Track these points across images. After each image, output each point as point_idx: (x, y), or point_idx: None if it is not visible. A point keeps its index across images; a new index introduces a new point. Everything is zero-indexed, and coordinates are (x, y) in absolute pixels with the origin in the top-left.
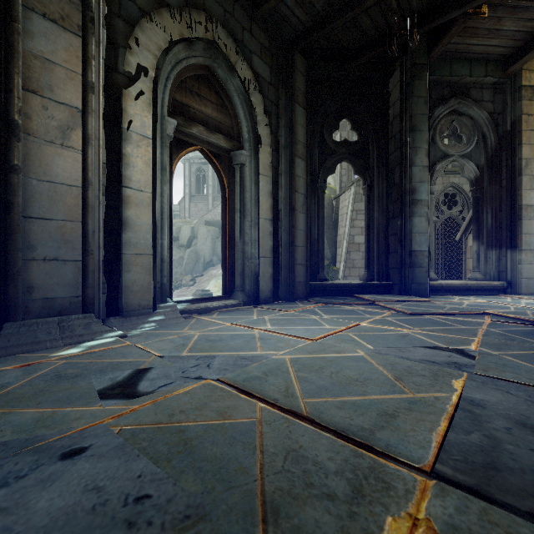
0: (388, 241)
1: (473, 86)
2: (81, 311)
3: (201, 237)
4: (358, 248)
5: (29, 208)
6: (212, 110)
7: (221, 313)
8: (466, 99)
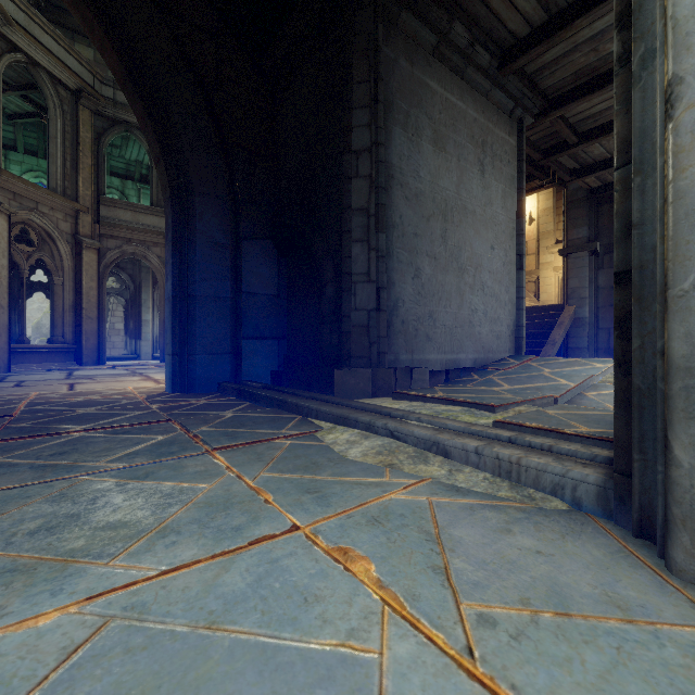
0: None
1: (122, 261)
2: None
3: None
4: (119, 333)
5: None
6: None
7: None
8: (116, 268)
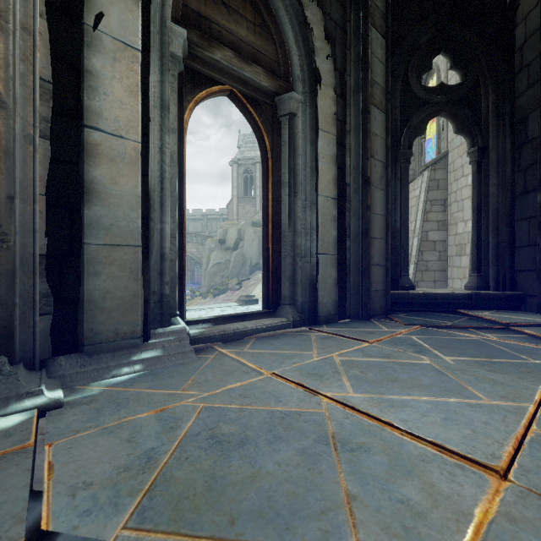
0: (513, 230)
1: None
2: None
3: (248, 239)
4: (433, 246)
5: None
6: (246, 31)
7: (259, 341)
8: None
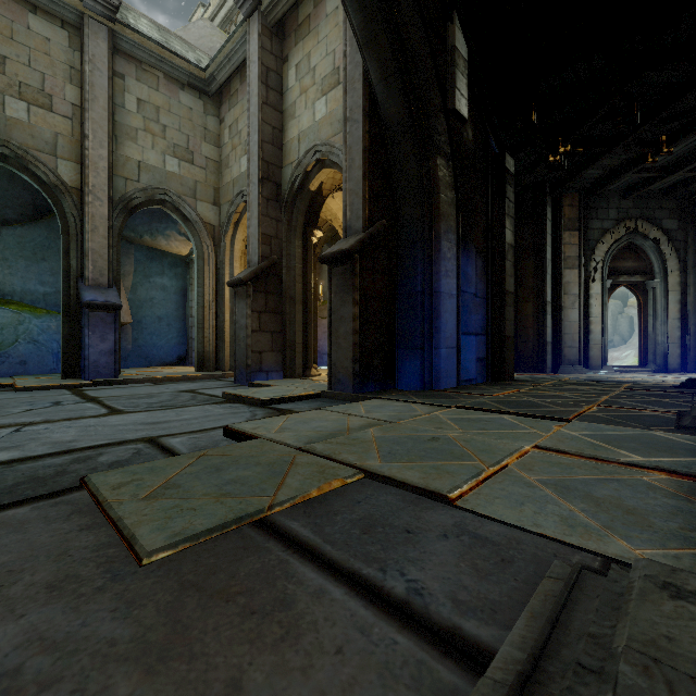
0: None
1: None
2: (578, 365)
3: None
4: None
5: (564, 331)
6: (631, 263)
7: (638, 373)
8: None
